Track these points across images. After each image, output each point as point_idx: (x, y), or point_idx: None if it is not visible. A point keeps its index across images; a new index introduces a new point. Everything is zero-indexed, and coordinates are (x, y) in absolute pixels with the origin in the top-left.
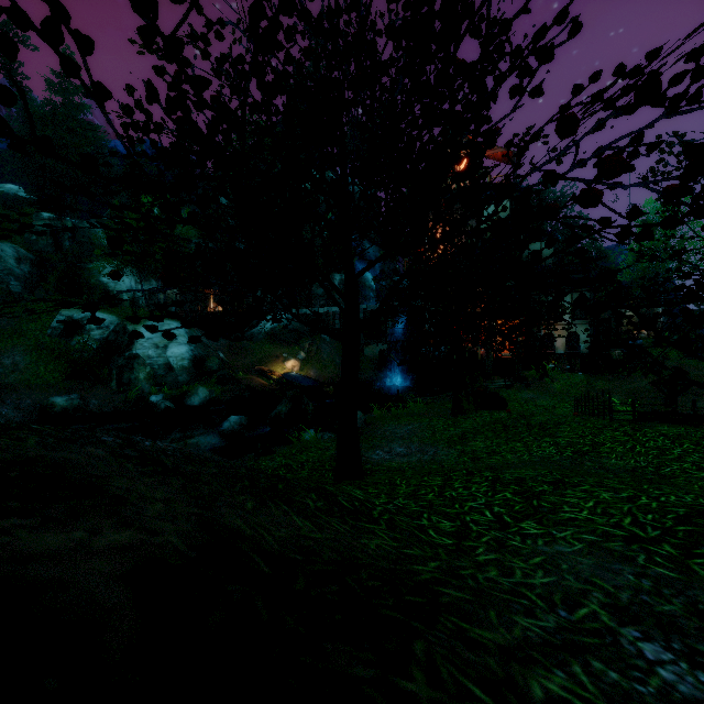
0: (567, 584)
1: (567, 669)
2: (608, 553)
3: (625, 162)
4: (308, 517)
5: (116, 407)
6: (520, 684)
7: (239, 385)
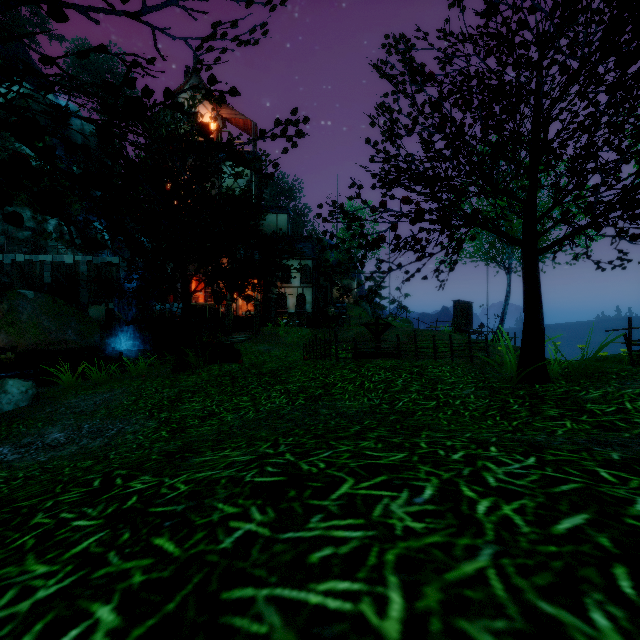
0: None
1: None
2: None
3: None
4: None
5: None
6: None
7: None
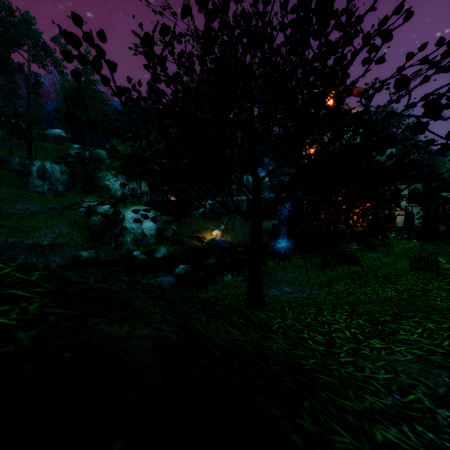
0: (400, 380)
1: (398, 428)
2: (431, 363)
3: (443, 106)
4: (236, 328)
5: (114, 258)
6: (368, 432)
7: (184, 246)
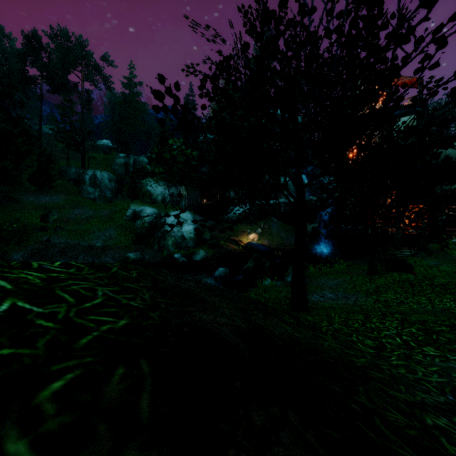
0: (455, 384)
1: (449, 419)
2: None
3: None
4: (289, 325)
5: (157, 260)
6: (419, 416)
7: (221, 249)
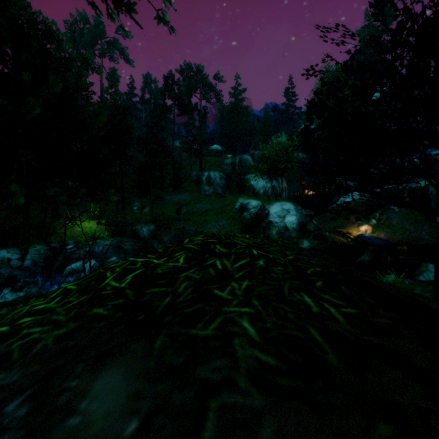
0: None
1: None
2: None
3: None
4: None
5: None
6: None
7: (327, 240)
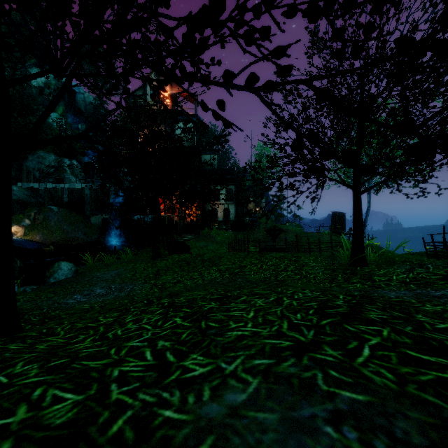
0: None
1: None
2: (289, 385)
3: None
4: None
5: None
6: None
7: None
